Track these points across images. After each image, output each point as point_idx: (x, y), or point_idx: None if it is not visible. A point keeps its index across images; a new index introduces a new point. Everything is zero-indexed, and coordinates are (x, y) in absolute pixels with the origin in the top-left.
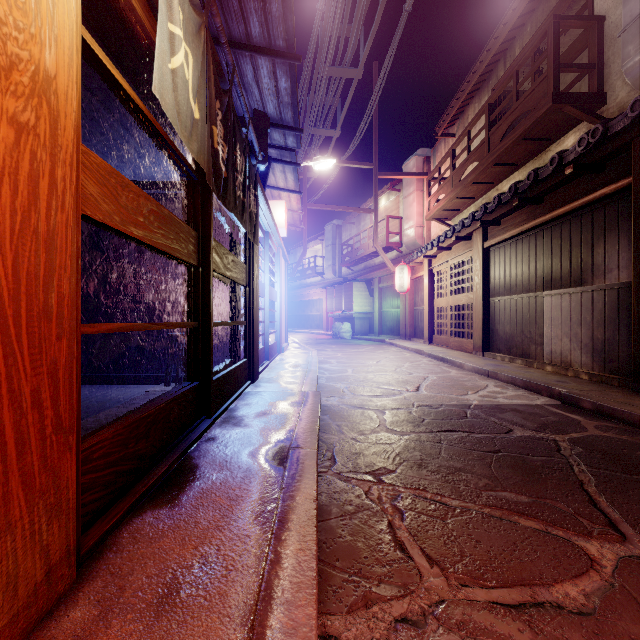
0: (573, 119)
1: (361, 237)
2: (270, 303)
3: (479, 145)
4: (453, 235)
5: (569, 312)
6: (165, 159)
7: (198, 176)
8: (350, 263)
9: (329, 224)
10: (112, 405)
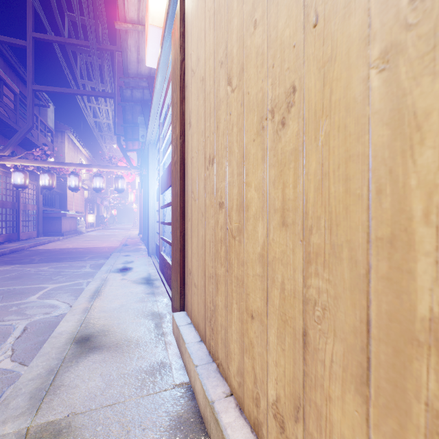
0: None
1: None
2: None
3: None
4: None
5: None
6: None
7: None
8: None
9: None
10: None
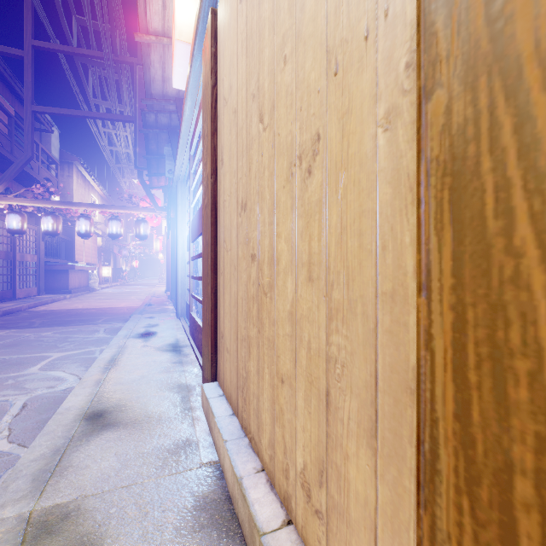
0: None
1: None
2: None
3: None
4: None
5: None
6: None
7: None
8: None
9: None
10: None
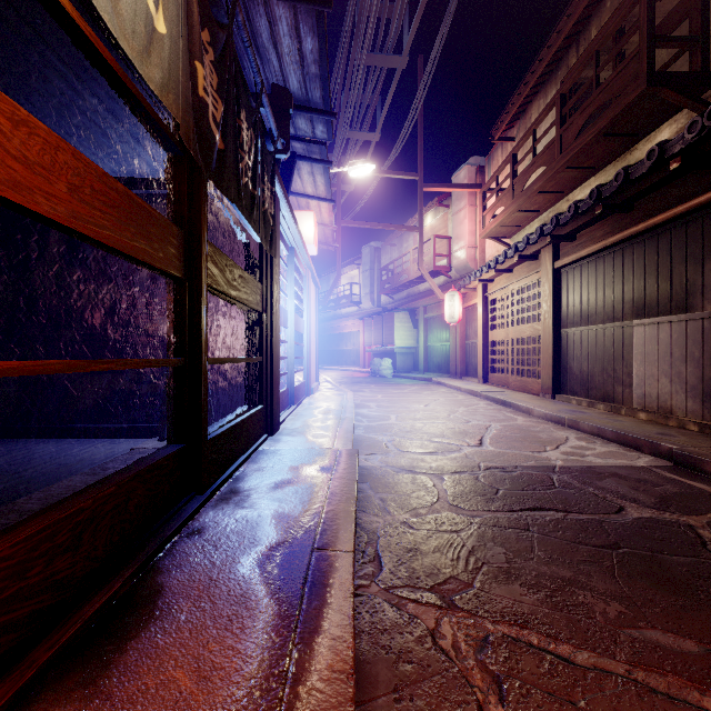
0: (669, 107)
1: (403, 260)
2: (297, 335)
3: (547, 146)
4: (515, 255)
5: (669, 346)
6: (154, 145)
7: (184, 151)
8: (391, 290)
9: (367, 246)
10: (78, 470)
